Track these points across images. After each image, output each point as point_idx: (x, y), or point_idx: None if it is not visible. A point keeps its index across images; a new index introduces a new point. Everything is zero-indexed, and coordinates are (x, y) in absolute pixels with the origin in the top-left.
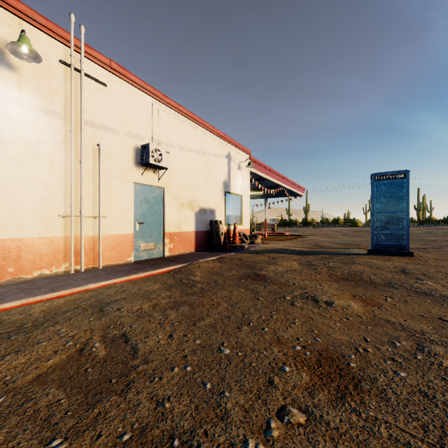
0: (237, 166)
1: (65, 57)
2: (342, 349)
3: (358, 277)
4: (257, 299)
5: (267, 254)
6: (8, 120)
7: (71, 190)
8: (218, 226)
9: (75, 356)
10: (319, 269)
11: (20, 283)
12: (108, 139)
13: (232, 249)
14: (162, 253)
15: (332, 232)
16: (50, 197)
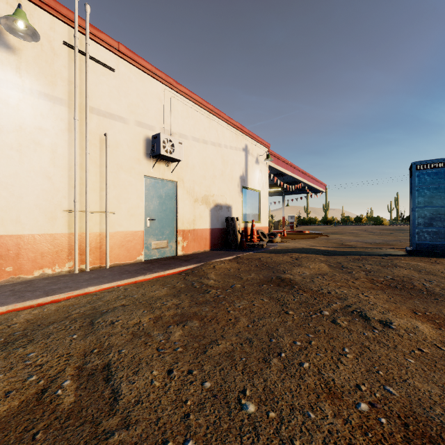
0: (255, 159)
1: (69, 39)
2: (439, 415)
3: (409, 284)
4: (286, 314)
5: (289, 254)
6: (5, 105)
7: (75, 183)
8: (234, 223)
9: (32, 403)
10: (355, 272)
11: (18, 283)
12: (117, 129)
13: (249, 248)
14: (175, 251)
15: (356, 230)
16: (53, 190)
